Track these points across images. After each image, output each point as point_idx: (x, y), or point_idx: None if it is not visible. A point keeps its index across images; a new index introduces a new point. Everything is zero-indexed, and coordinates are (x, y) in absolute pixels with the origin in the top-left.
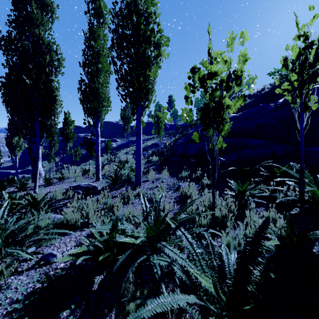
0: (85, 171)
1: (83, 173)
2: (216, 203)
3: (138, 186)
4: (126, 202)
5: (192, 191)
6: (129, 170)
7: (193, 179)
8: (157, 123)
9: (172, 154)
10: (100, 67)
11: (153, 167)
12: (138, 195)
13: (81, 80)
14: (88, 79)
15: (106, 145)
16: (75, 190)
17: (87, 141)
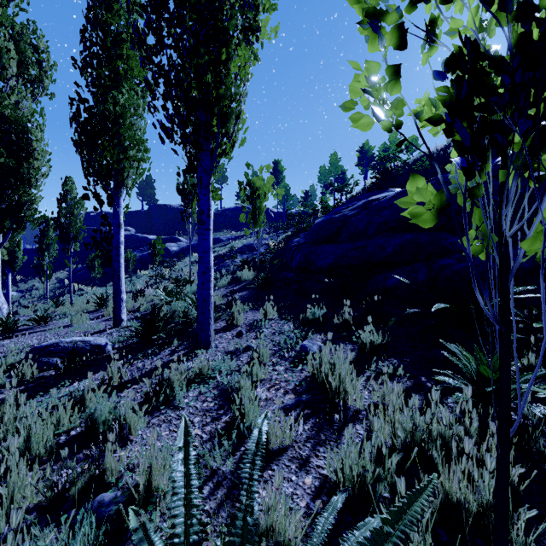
0: (101, 300)
1: (97, 305)
2: (431, 428)
3: (200, 352)
4: (160, 404)
5: (345, 375)
6: (187, 302)
7: (333, 328)
8: (251, 200)
9: (282, 265)
10: (122, 70)
11: (243, 294)
12: (199, 376)
13: (78, 100)
14: (93, 95)
15: (153, 247)
16: (43, 359)
17: (101, 238)
